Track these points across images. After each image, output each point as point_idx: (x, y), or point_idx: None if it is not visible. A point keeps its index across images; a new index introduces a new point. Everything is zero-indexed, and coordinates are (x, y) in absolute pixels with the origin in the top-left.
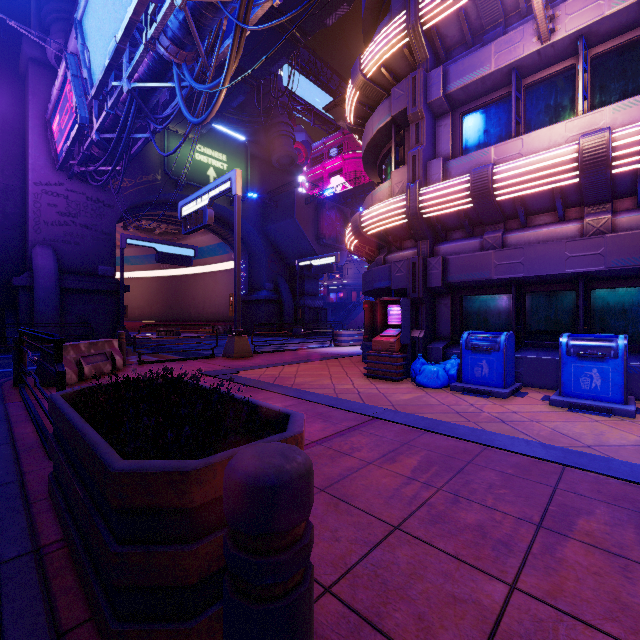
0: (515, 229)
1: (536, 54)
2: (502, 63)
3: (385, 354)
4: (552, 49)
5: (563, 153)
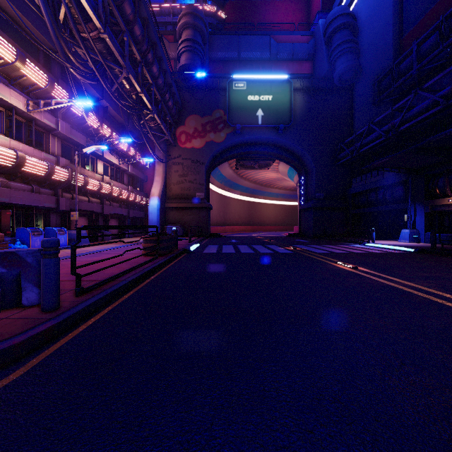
0: (8, 180)
1: (23, 112)
2: (14, 103)
3: (3, 242)
4: (27, 115)
5: (45, 164)
